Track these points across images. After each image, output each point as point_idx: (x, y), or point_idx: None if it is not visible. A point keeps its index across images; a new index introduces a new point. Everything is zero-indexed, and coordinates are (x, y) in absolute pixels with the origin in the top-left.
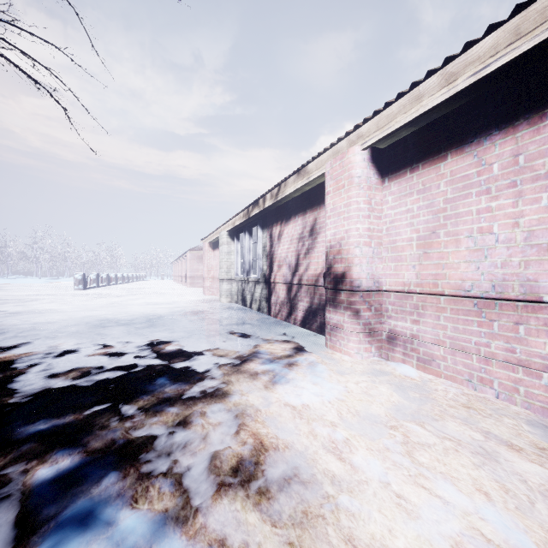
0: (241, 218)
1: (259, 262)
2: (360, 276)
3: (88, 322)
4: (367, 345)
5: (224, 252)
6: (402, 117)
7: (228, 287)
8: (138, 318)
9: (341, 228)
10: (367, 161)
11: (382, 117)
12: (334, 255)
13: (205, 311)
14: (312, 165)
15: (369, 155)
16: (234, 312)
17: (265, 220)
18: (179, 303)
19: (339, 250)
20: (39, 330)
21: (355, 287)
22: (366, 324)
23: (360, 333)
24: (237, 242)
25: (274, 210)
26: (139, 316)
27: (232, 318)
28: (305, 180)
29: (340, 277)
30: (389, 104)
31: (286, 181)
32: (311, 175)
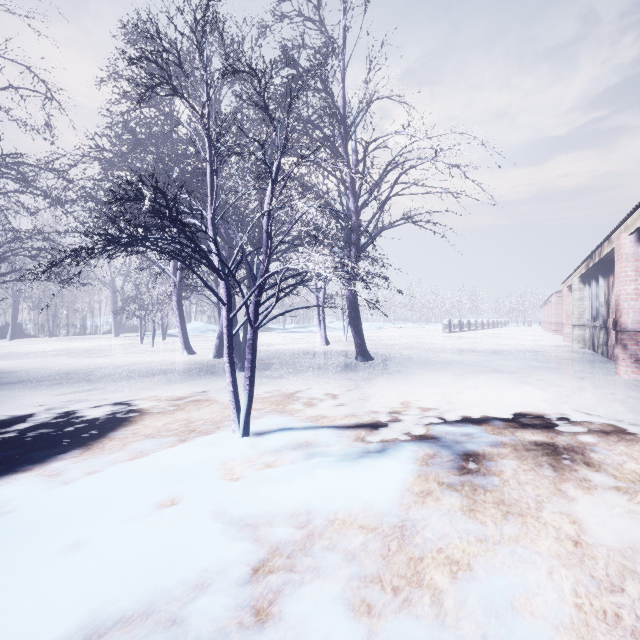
0: (584, 268)
1: (600, 309)
2: (626, 321)
3: (456, 349)
4: (634, 369)
5: (575, 298)
6: (637, 223)
7: (579, 333)
8: (487, 350)
9: (618, 288)
10: (634, 242)
11: (632, 219)
12: (616, 307)
13: (546, 352)
14: (612, 237)
15: (636, 237)
16: (574, 354)
17: (604, 270)
18: (527, 346)
19: (617, 303)
20: (432, 350)
21: (622, 329)
22: (632, 355)
23: (627, 360)
24: (589, 288)
25: (609, 261)
26: (488, 350)
27: (565, 357)
28: (610, 247)
29: (616, 322)
30: (633, 212)
31: (603, 244)
32: (612, 244)
